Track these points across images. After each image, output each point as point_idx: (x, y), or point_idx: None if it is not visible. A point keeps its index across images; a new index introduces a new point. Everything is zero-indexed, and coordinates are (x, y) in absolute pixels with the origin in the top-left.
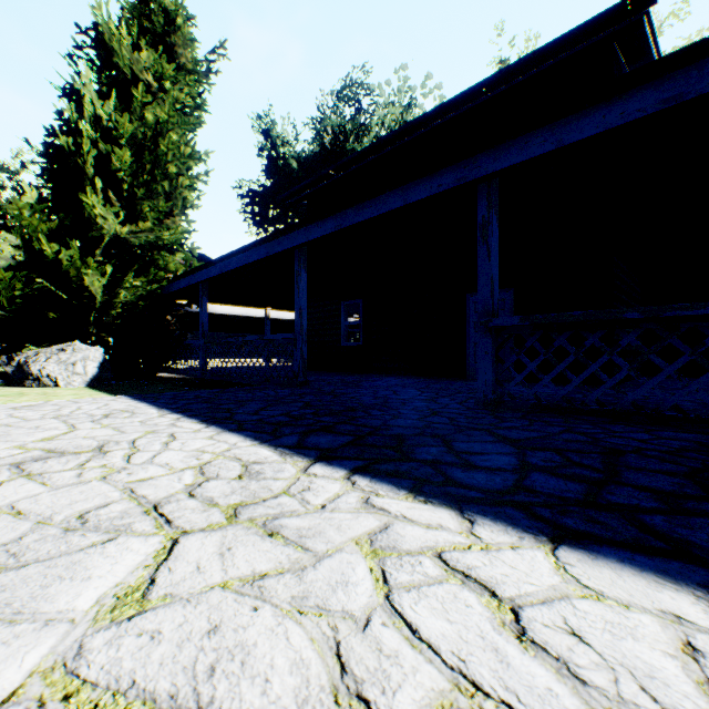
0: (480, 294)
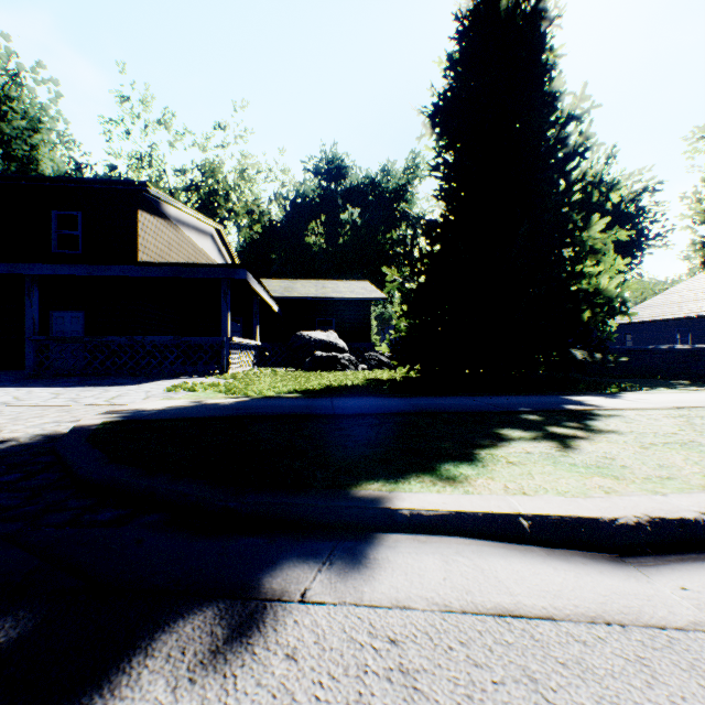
0: (27, 323)
